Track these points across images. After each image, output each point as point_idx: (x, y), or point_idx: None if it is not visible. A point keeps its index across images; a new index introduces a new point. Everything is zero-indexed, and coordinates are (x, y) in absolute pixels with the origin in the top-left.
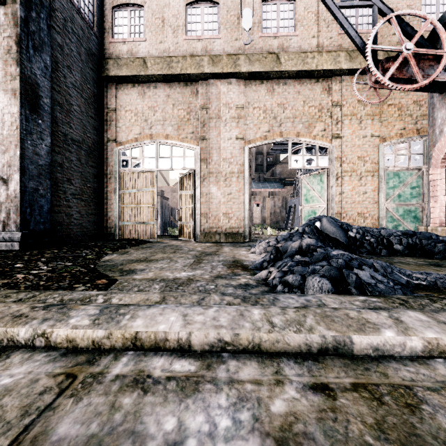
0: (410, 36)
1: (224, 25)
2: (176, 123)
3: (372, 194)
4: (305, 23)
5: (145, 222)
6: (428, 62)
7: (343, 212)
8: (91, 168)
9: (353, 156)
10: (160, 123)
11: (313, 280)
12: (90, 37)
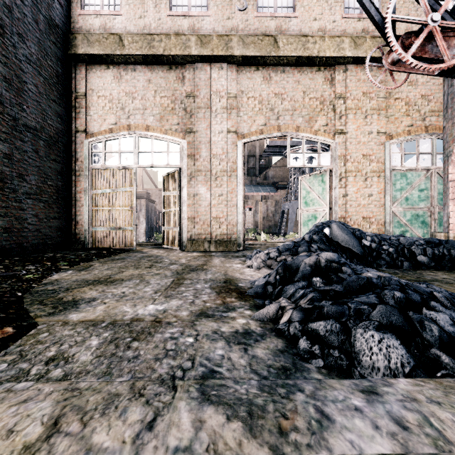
0: (432, 10)
1: (214, 1)
2: (159, 113)
3: (378, 196)
4: (306, 3)
5: (121, 228)
6: (454, 40)
7: (347, 216)
8: (53, 163)
9: (358, 154)
10: (140, 112)
11: (366, 336)
12: (52, 4)
